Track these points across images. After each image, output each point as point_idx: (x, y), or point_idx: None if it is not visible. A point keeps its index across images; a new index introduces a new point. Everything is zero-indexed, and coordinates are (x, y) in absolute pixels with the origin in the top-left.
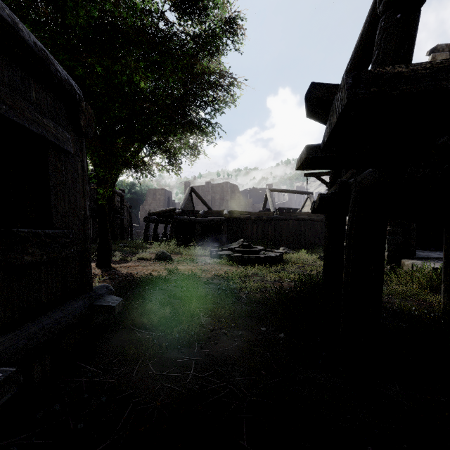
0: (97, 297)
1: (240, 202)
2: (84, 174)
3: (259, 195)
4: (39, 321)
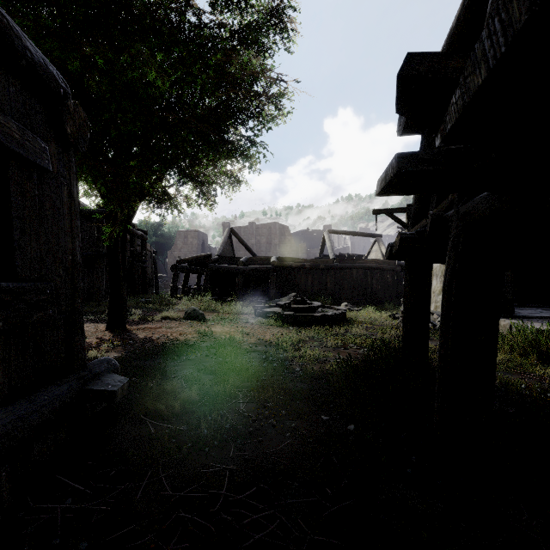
0: (92, 376)
1: (291, 247)
2: (72, 203)
3: (315, 238)
4: None
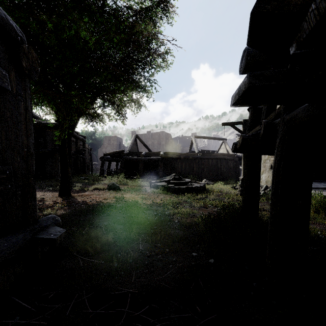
0: (41, 228)
1: (172, 146)
2: (27, 114)
3: (186, 141)
4: None
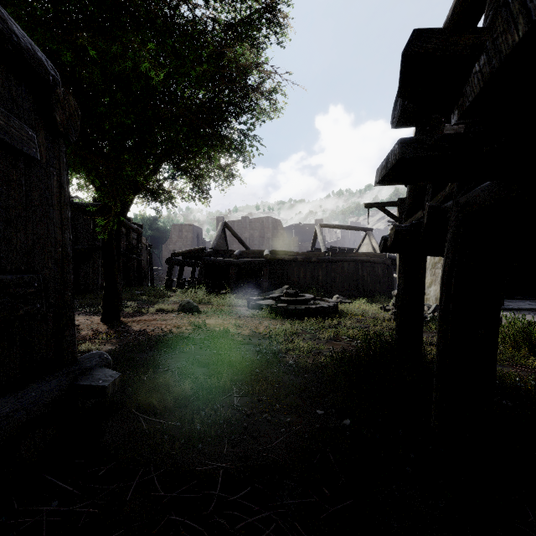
0: (83, 371)
1: (283, 241)
2: (62, 194)
3: (307, 232)
4: None
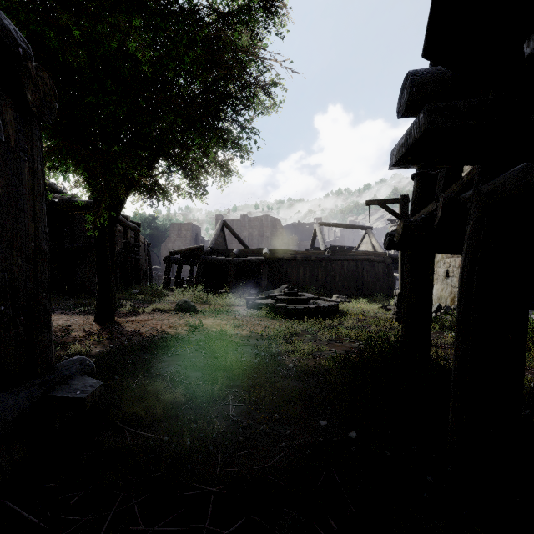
0: (59, 380)
1: (282, 240)
2: (35, 182)
3: (306, 231)
4: None
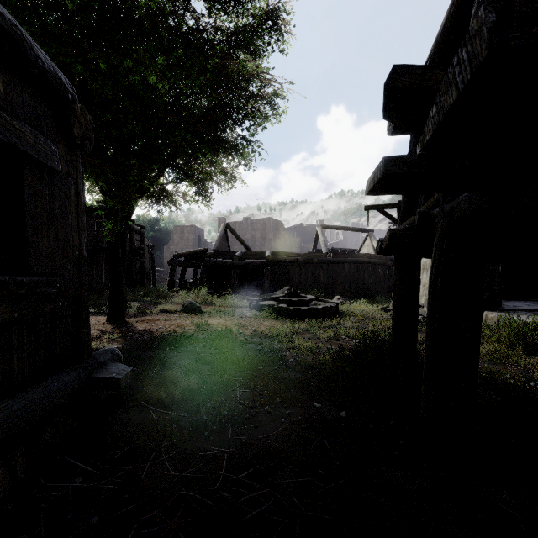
0: (97, 365)
1: (285, 242)
2: (79, 202)
3: (308, 233)
4: (6, 406)
